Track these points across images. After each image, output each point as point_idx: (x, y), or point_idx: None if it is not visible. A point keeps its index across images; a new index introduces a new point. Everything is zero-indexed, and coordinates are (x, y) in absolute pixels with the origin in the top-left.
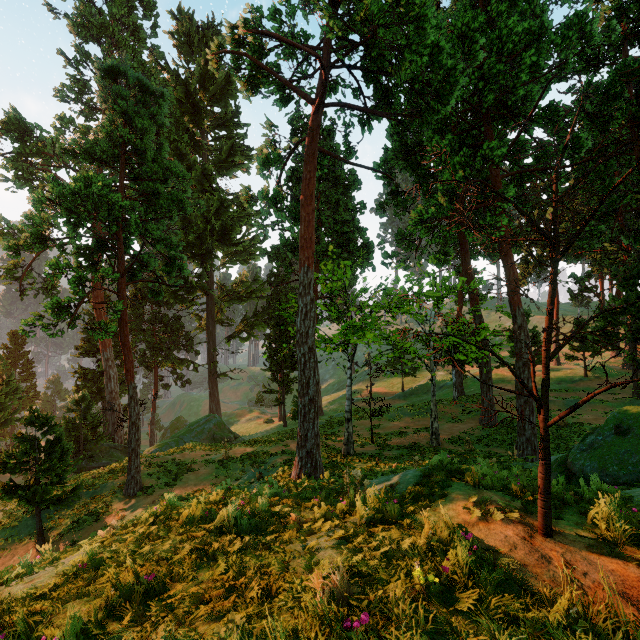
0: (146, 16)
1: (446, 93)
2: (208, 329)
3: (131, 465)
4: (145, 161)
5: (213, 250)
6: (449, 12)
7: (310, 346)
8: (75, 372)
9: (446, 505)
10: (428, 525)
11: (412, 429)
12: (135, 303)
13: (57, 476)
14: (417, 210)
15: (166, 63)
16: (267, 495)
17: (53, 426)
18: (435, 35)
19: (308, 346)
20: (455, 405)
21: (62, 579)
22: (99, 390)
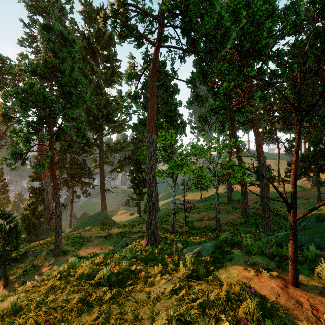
0: (67, 2)
1: (225, 41)
2: (100, 166)
3: (56, 239)
4: (64, 76)
5: (102, 125)
6: (225, 1)
7: (153, 175)
8: (29, 189)
9: (232, 265)
10: (225, 282)
11: (206, 218)
12: (61, 153)
13: (15, 246)
14: (209, 103)
15: (78, 27)
16: (129, 257)
17: (12, 219)
18: (219, 9)
19: (152, 175)
20: (228, 205)
21: None
22: (42, 199)
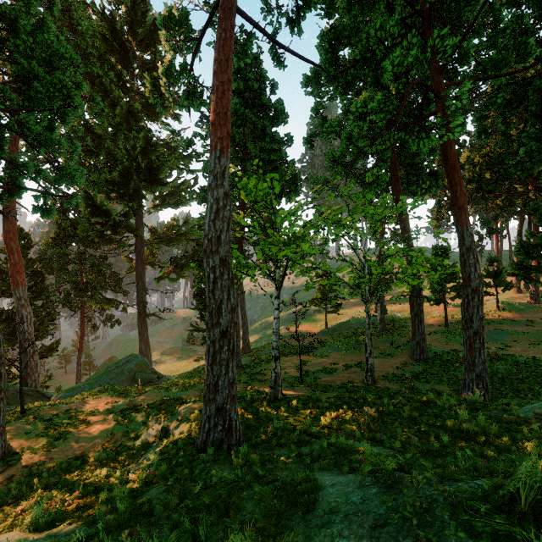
0: None
1: None
2: (137, 270)
3: None
4: (18, 35)
5: (140, 190)
6: None
7: (223, 257)
8: None
9: None
10: None
11: (342, 365)
12: (58, 242)
13: None
14: (360, 100)
15: (93, 2)
16: None
17: None
18: None
19: (220, 257)
20: (382, 339)
21: None
22: (14, 331)
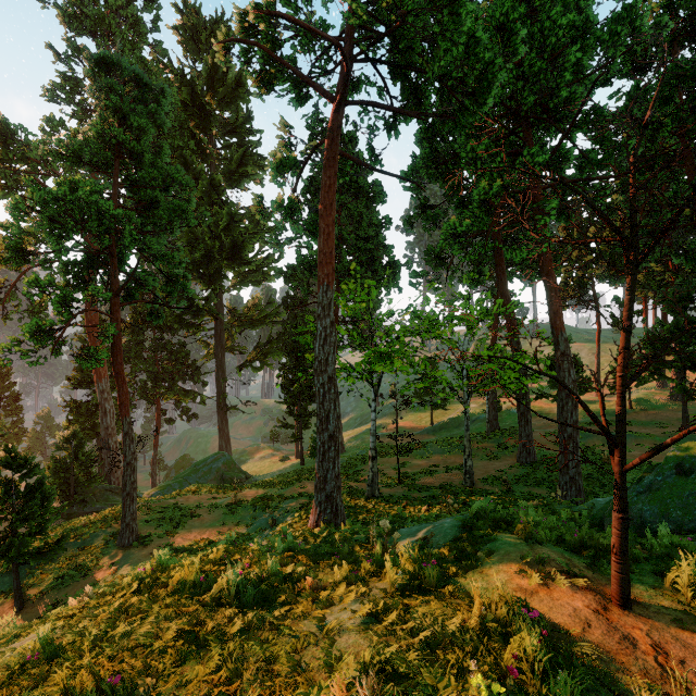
0: (147, 8)
1: (483, 91)
2: (217, 357)
3: (126, 511)
4: (142, 165)
5: (222, 270)
6: (484, 6)
7: (330, 375)
8: (66, 405)
9: (495, 565)
10: (479, 597)
11: (443, 467)
12: (135, 328)
13: (38, 525)
14: (450, 223)
15: (170, 61)
16: (279, 549)
17: (33, 468)
18: (471, 24)
19: (328, 375)
20: (490, 440)
21: (4, 677)
22: (93, 426)
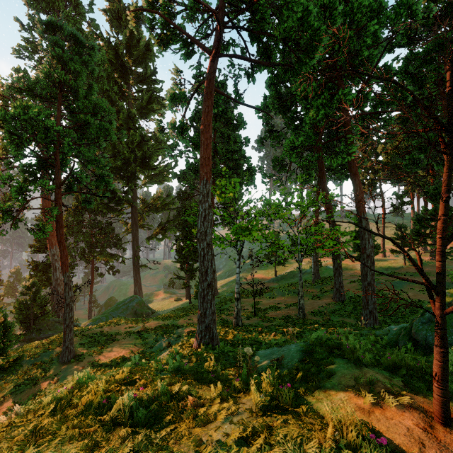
0: None
1: (312, 49)
2: (133, 232)
3: (66, 338)
4: (78, 98)
5: (136, 173)
6: None
7: (208, 242)
8: (29, 264)
9: (335, 386)
10: (331, 422)
11: (284, 305)
12: (76, 212)
13: (1, 349)
14: (290, 139)
15: (100, 33)
16: (170, 369)
17: None
18: (305, 1)
19: (206, 242)
20: (314, 286)
21: None
22: (48, 278)
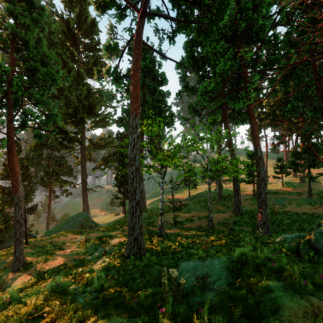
0: None
1: (222, 11)
2: (82, 163)
3: (16, 249)
4: (28, 48)
5: (84, 118)
6: None
7: (136, 167)
8: None
9: None
10: None
11: (197, 217)
12: (37, 148)
13: None
14: (203, 85)
15: (56, 11)
16: (94, 288)
17: None
18: None
19: (135, 167)
20: (219, 203)
21: None
22: (12, 199)
